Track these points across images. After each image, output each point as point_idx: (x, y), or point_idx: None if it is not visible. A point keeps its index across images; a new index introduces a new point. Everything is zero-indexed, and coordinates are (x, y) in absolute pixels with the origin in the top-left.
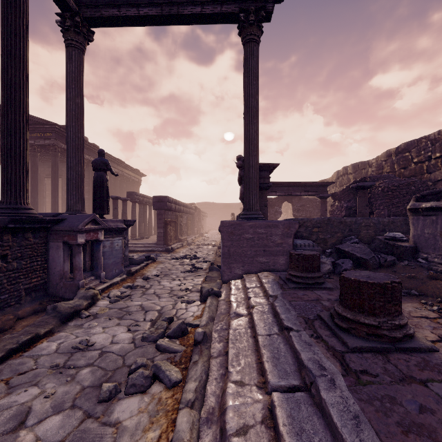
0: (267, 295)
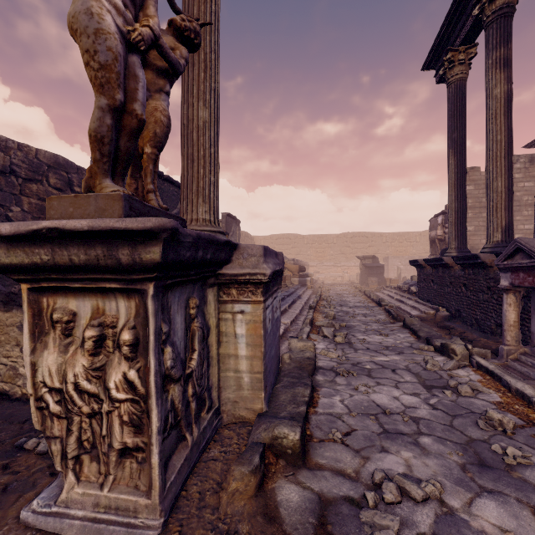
0: None
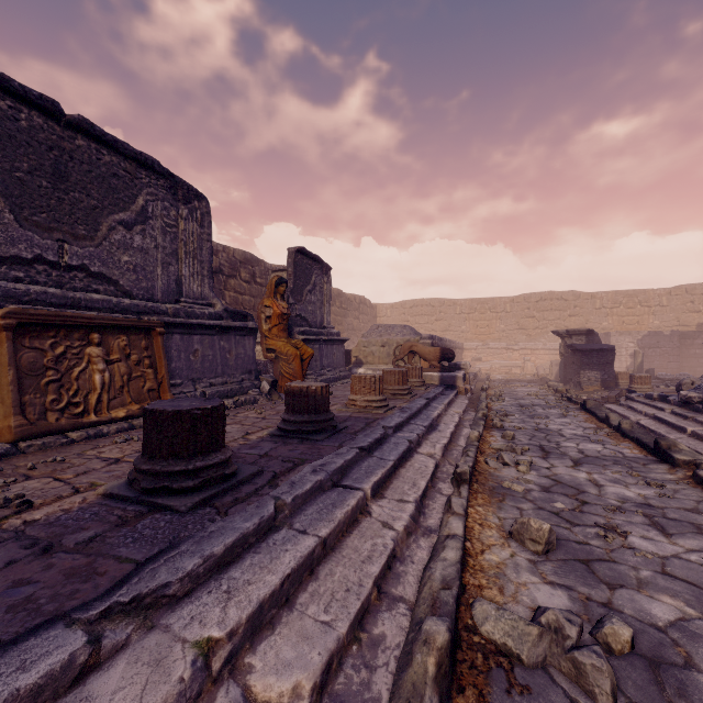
0: (45, 699)
